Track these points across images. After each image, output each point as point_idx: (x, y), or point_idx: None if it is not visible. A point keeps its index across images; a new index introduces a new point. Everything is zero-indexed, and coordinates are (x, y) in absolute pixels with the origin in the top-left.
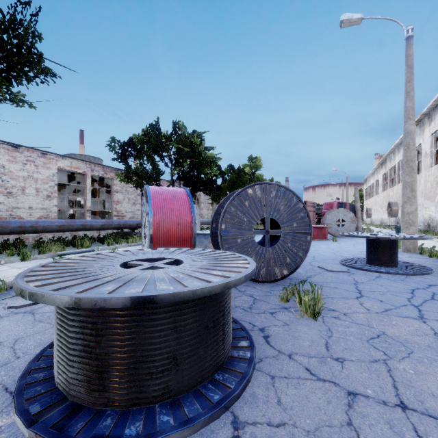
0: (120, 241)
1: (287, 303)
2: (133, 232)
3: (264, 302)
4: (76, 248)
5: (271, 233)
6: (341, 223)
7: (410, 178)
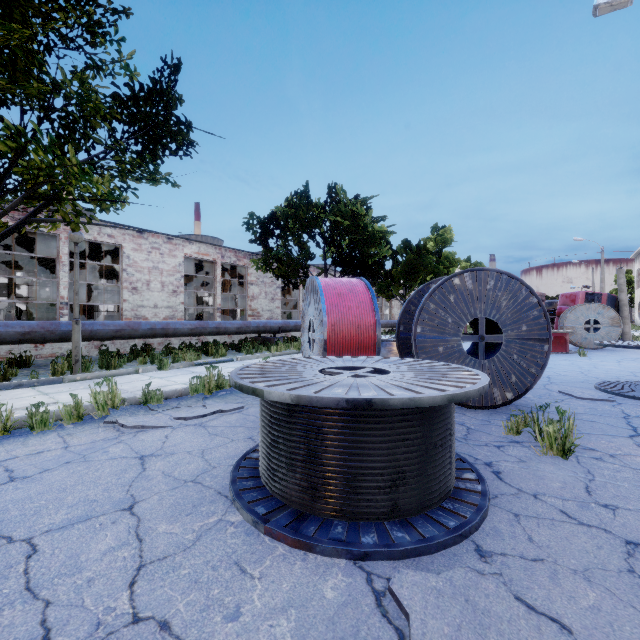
0: (261, 350)
1: (518, 436)
2: (274, 337)
3: (483, 433)
4: (209, 356)
5: (487, 339)
6: (593, 326)
7: None
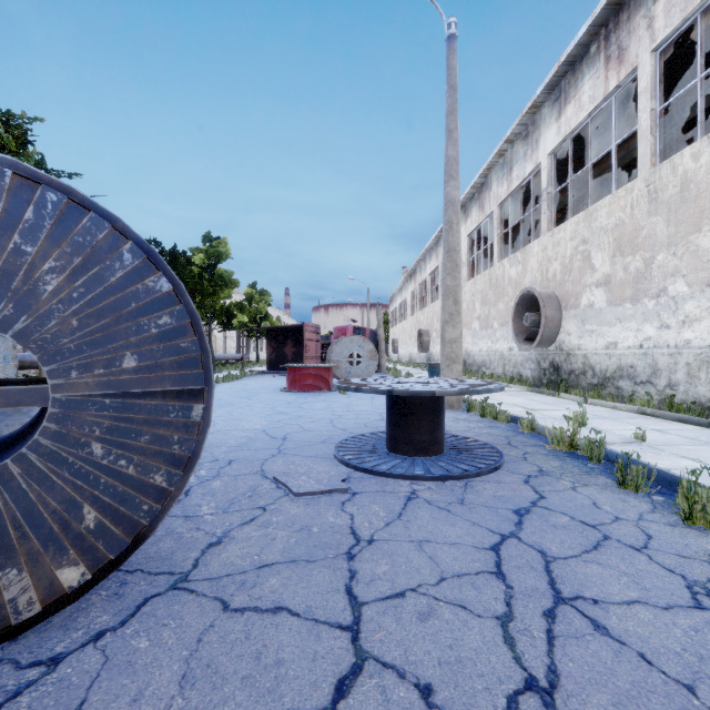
0: None
1: None
2: None
3: None
4: None
5: None
6: (356, 360)
7: (454, 280)
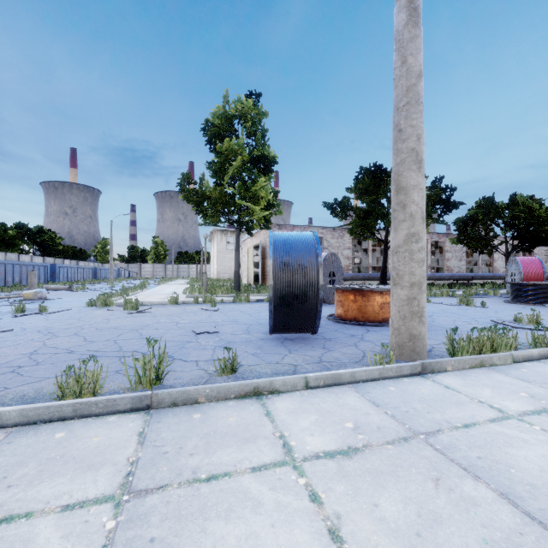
0: (464, 288)
1: None
2: (468, 282)
3: None
4: None
5: None
6: None
7: None
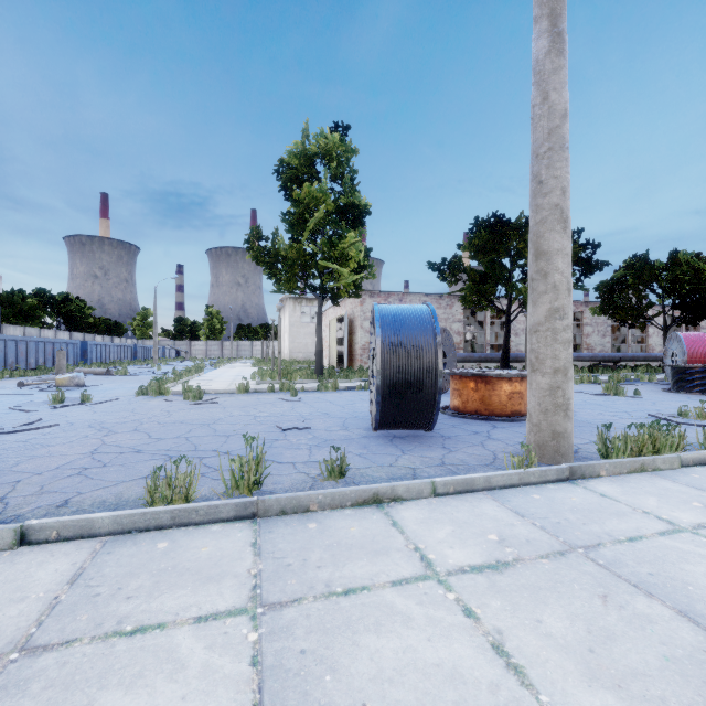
0: (609, 372)
1: None
2: (615, 365)
3: None
4: None
5: None
6: None
7: None
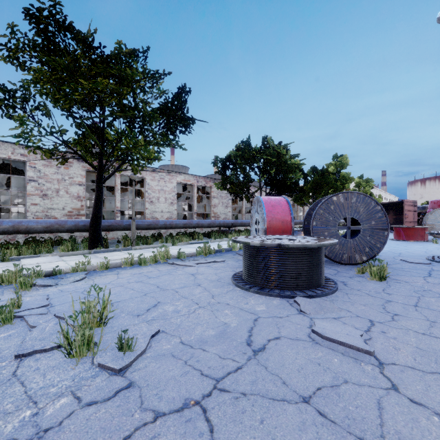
0: (222, 237)
1: (363, 274)
2: (229, 230)
3: (345, 273)
4: (194, 240)
5: (352, 228)
6: None
7: None
